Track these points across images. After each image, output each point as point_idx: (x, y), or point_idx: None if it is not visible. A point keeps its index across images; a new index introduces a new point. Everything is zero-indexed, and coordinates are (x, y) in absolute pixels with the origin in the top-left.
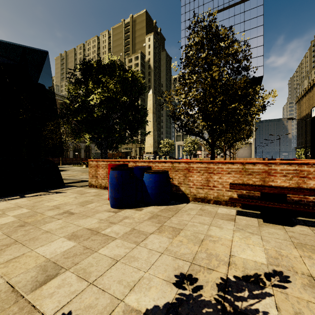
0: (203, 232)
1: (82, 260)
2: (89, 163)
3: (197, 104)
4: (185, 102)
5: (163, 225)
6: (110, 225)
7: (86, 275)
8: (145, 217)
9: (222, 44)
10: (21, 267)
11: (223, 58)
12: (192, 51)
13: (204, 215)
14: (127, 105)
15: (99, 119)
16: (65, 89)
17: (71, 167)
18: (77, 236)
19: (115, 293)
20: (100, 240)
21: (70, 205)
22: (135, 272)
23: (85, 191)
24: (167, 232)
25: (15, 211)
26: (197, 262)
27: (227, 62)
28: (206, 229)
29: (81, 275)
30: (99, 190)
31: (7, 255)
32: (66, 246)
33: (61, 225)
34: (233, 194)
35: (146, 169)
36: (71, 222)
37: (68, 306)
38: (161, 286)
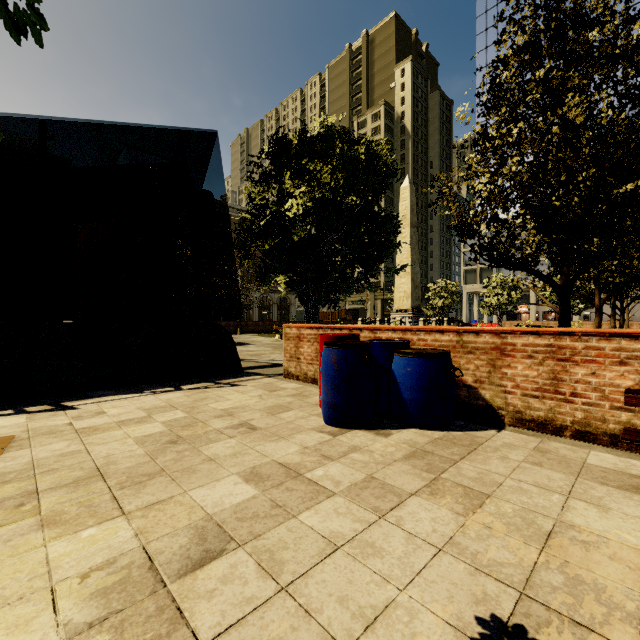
0: (549, 511)
1: (268, 530)
2: (284, 332)
3: (522, 193)
4: (490, 191)
5: (440, 477)
6: (322, 462)
7: (274, 566)
8: (398, 454)
9: (594, 33)
10: (167, 524)
11: (597, 70)
12: (507, 71)
13: (549, 466)
14: (357, 212)
15: (303, 245)
16: (244, 195)
17: (255, 337)
18: (260, 476)
19: (332, 625)
20: (303, 493)
21: (251, 411)
22: (376, 586)
23: (277, 386)
24: (451, 497)
25: (166, 414)
26: (537, 593)
27: (611, 77)
28: (559, 504)
29: (266, 565)
30: (303, 384)
31: (147, 494)
32: (241, 495)
33: (234, 449)
34: (636, 418)
35: (399, 347)
36: (251, 446)
37: (238, 629)
38: (440, 639)
